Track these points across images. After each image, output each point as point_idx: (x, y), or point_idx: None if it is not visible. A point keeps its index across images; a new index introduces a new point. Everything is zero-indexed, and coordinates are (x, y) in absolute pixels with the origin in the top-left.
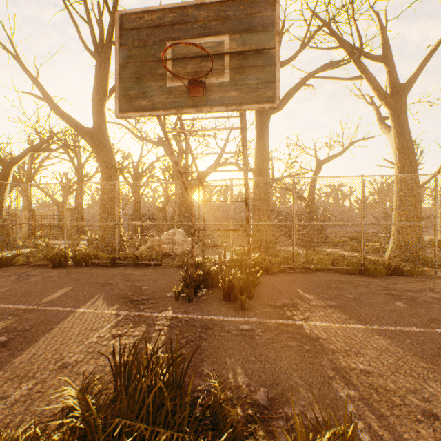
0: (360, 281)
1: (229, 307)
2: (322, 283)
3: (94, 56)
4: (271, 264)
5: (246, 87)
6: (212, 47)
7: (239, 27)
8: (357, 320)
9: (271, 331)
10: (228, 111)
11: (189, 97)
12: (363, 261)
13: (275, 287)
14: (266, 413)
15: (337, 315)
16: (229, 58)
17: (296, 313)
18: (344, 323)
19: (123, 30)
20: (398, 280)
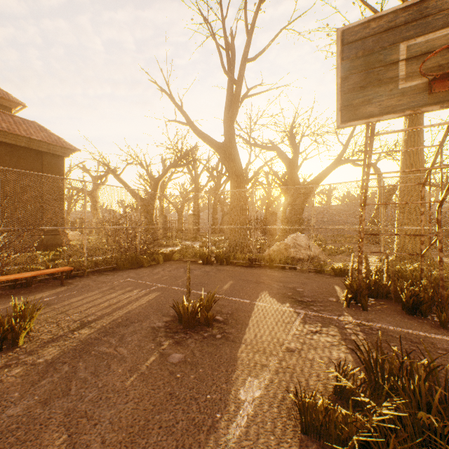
0: None
1: (420, 322)
2: None
3: (230, 77)
4: None
5: None
6: None
7: None
8: None
9: None
10: None
11: (429, 94)
12: None
13: None
14: None
15: None
16: None
17: None
18: None
19: (344, 45)
20: None
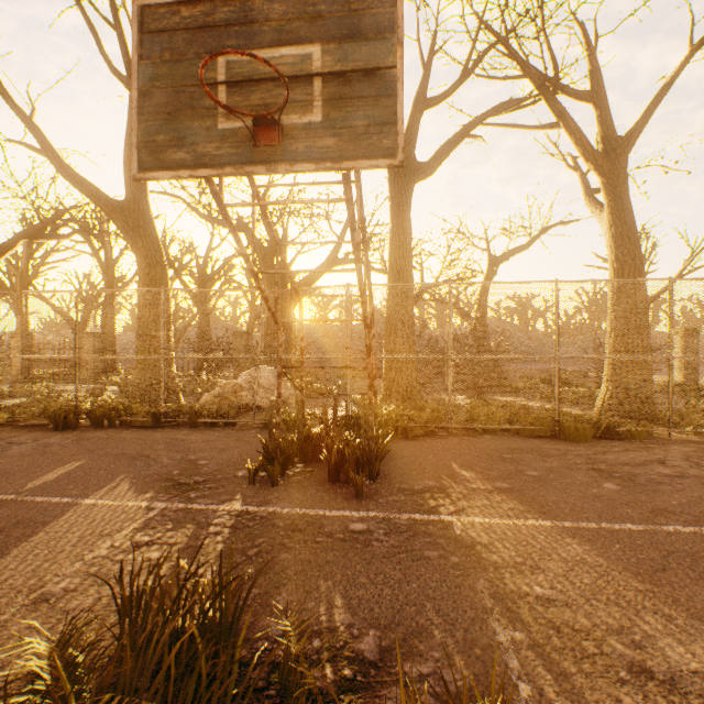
0: (552, 449)
1: (336, 494)
2: (491, 453)
3: (125, 82)
4: (412, 422)
5: (349, 131)
6: (293, 64)
7: (338, 32)
8: (541, 513)
9: (399, 533)
10: (320, 170)
11: (256, 147)
12: (558, 417)
13: (415, 460)
14: (373, 674)
15: (510, 506)
16: (321, 82)
17: (444, 502)
18: (519, 518)
19: (146, 33)
20: (611, 447)
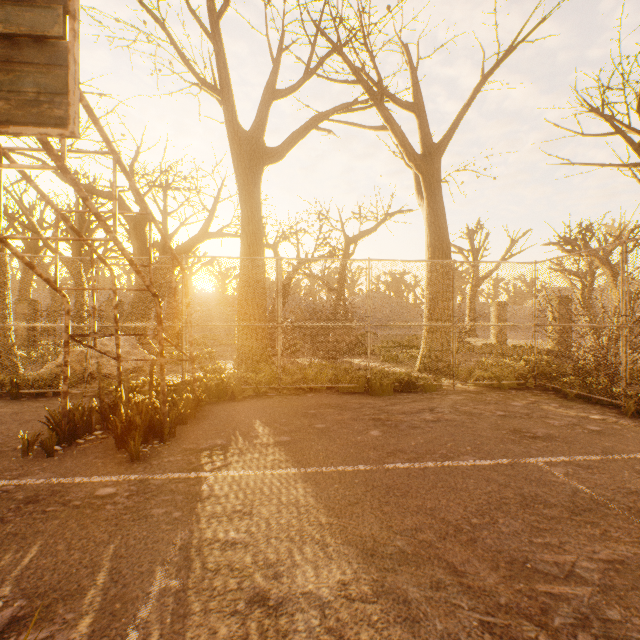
0: (355, 403)
1: (113, 459)
2: (300, 409)
3: None
4: (249, 384)
5: (18, 95)
6: None
7: None
8: (296, 462)
9: (143, 494)
10: None
11: None
12: (371, 375)
13: (224, 420)
14: None
15: (275, 457)
16: None
17: (217, 459)
18: (273, 468)
19: None
20: (404, 399)
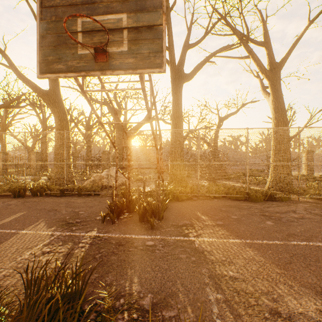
0: (244, 205)
1: (142, 227)
2: (216, 207)
3: None
4: (181, 193)
5: (140, 55)
6: (113, 23)
7: (135, 8)
8: (236, 236)
9: (169, 246)
10: (126, 74)
11: (96, 62)
12: (248, 191)
13: (181, 211)
14: (147, 316)
15: (222, 232)
16: (127, 32)
17: (192, 231)
18: (226, 238)
19: (43, 7)
20: (271, 205)
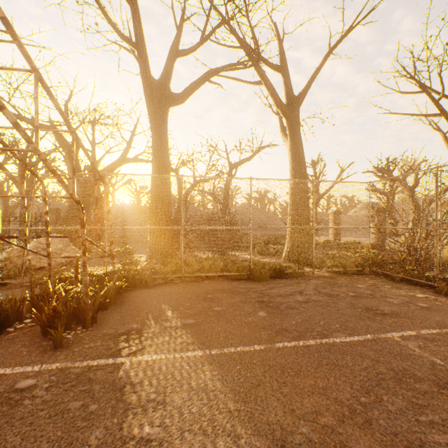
0: (242, 288)
1: (38, 347)
2: (200, 294)
3: None
4: (158, 274)
5: None
6: None
7: None
8: (201, 344)
9: (62, 385)
10: None
11: None
12: (252, 266)
13: (139, 305)
14: None
15: (183, 340)
16: None
17: (132, 343)
18: (182, 351)
19: None
20: (278, 284)
